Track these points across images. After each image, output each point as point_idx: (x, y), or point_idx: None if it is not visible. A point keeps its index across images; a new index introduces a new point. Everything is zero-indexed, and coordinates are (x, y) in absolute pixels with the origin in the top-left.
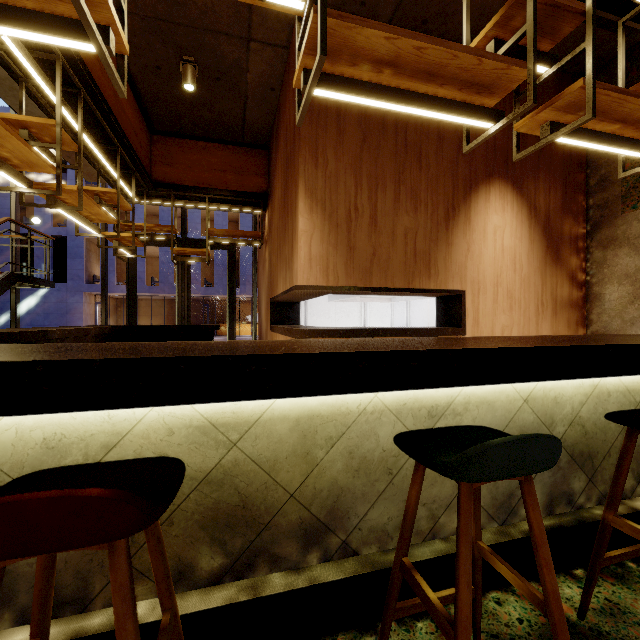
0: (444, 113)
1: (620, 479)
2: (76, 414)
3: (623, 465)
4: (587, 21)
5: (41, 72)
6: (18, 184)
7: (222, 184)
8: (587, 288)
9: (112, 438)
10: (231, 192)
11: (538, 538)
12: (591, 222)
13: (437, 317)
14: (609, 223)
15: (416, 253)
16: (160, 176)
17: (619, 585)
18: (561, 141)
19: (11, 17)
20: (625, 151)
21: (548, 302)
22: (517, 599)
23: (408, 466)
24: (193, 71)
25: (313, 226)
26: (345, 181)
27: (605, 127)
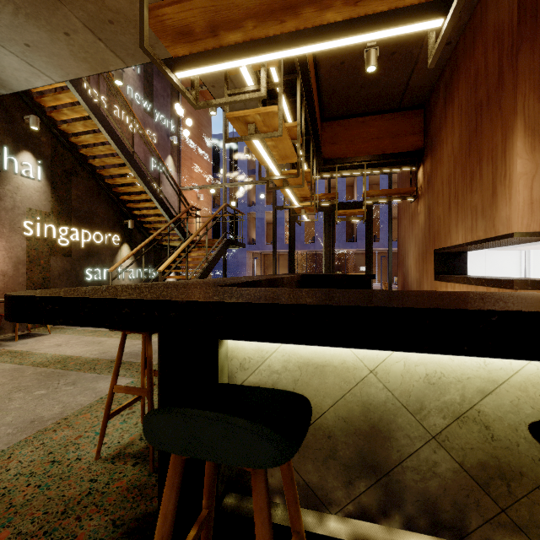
0: None
1: None
2: (453, 356)
3: None
4: None
5: (283, 91)
6: (276, 174)
7: (379, 150)
8: None
9: (487, 384)
10: (387, 155)
11: None
12: None
13: None
14: None
15: None
16: (328, 154)
17: None
18: None
19: (379, 22)
20: None
21: None
22: None
23: None
24: (375, 54)
25: (535, 166)
26: None
27: None
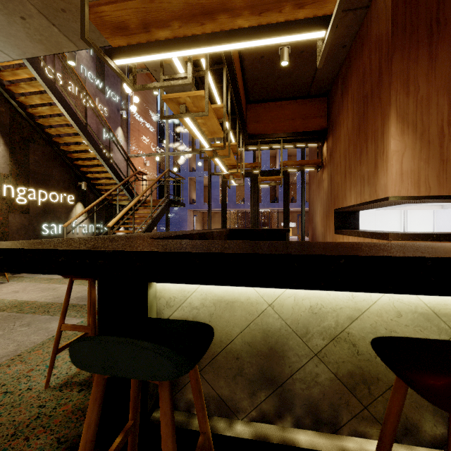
0: None
1: None
2: (330, 292)
3: None
4: None
5: (213, 78)
6: (206, 146)
7: (292, 128)
8: None
9: (354, 312)
10: (299, 133)
11: None
12: None
13: None
14: None
15: None
16: (252, 131)
17: None
18: None
19: (277, 30)
20: None
21: None
22: None
23: None
24: (287, 51)
25: (404, 146)
26: (437, 102)
27: None
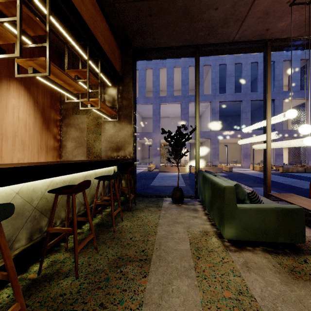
0: None
1: (53, 213)
2: None
3: (54, 208)
4: (47, 36)
5: None
6: None
7: None
8: (61, 142)
9: None
10: None
11: (4, 249)
12: (62, 115)
13: None
14: (68, 117)
15: None
16: None
17: (57, 253)
18: (39, 78)
19: None
20: (65, 93)
21: (44, 147)
22: (9, 288)
23: None
24: None
25: None
26: None
27: (58, 80)
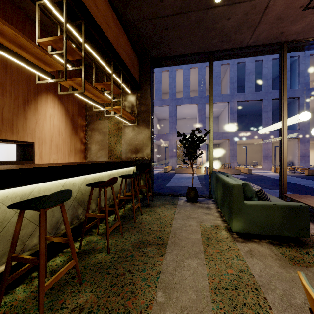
0: (28, 66)
1: (89, 202)
2: None
3: (90, 198)
4: (83, 60)
5: None
6: None
7: None
8: (86, 145)
9: None
10: None
11: (66, 221)
12: (88, 121)
13: (17, 155)
14: (93, 123)
15: (3, 119)
16: None
17: (91, 236)
18: (75, 94)
19: None
20: (94, 104)
21: (73, 149)
22: (60, 256)
23: (9, 224)
24: None
25: None
26: None
27: (89, 94)
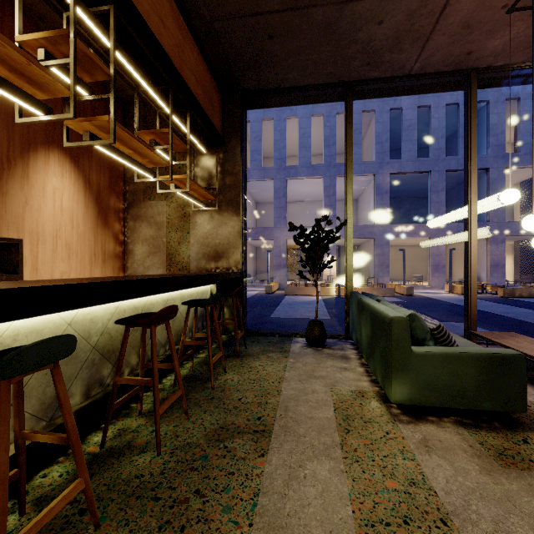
0: None
1: (122, 355)
2: None
3: (124, 347)
4: (111, 82)
5: None
6: None
7: None
8: (126, 245)
9: None
10: None
11: (63, 399)
12: (128, 202)
13: None
14: (138, 205)
15: None
16: None
17: (126, 418)
18: (98, 147)
19: None
20: (136, 168)
21: (100, 254)
22: (60, 464)
23: None
24: None
25: None
26: None
27: (125, 149)
